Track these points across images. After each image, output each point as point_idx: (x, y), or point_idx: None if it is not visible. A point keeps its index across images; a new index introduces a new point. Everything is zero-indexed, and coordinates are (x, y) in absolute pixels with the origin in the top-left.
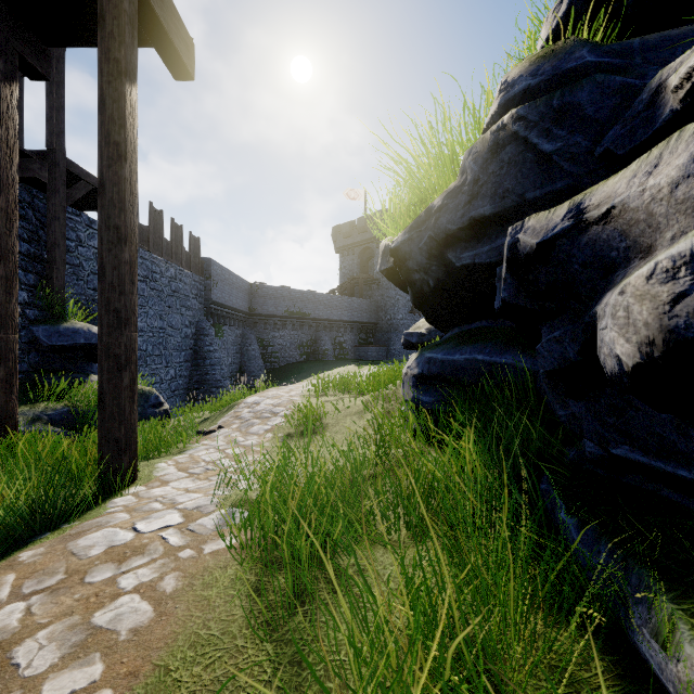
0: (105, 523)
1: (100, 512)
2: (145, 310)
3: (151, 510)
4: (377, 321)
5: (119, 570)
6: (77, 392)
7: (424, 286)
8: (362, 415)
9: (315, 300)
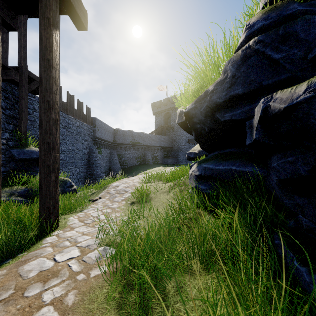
0: (40, 254)
1: (38, 246)
2: (65, 141)
3: (64, 246)
4: (172, 146)
5: (44, 288)
6: (32, 180)
7: (202, 131)
8: (168, 193)
9: (143, 137)
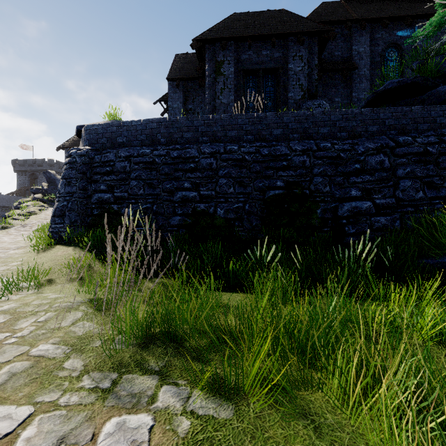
0: None
1: None
2: None
3: None
4: None
5: None
6: None
7: None
8: None
9: (0, 198)
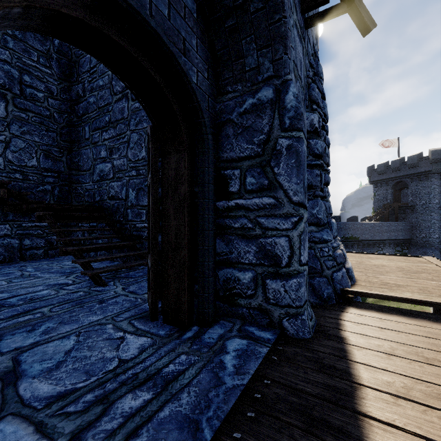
0: None
1: None
2: None
3: None
4: (411, 237)
5: None
6: None
7: None
8: None
9: (362, 228)
